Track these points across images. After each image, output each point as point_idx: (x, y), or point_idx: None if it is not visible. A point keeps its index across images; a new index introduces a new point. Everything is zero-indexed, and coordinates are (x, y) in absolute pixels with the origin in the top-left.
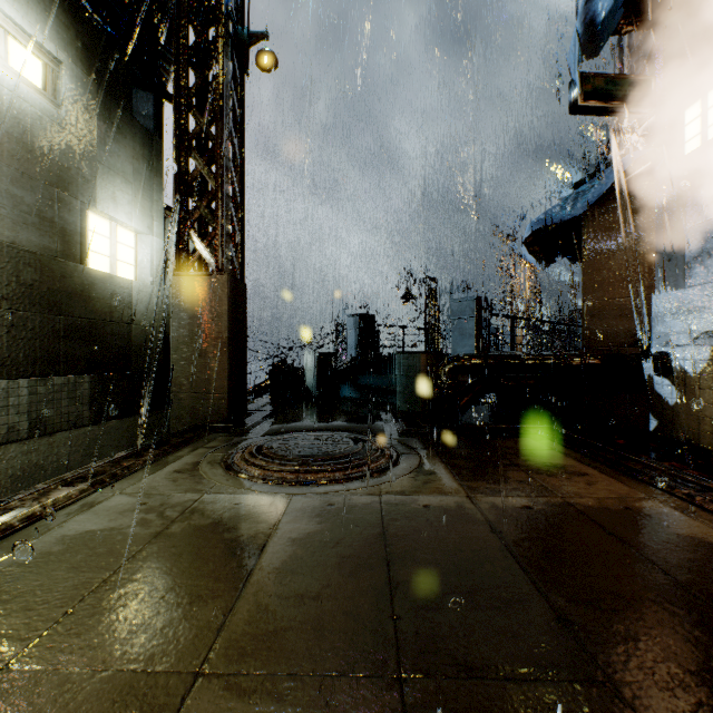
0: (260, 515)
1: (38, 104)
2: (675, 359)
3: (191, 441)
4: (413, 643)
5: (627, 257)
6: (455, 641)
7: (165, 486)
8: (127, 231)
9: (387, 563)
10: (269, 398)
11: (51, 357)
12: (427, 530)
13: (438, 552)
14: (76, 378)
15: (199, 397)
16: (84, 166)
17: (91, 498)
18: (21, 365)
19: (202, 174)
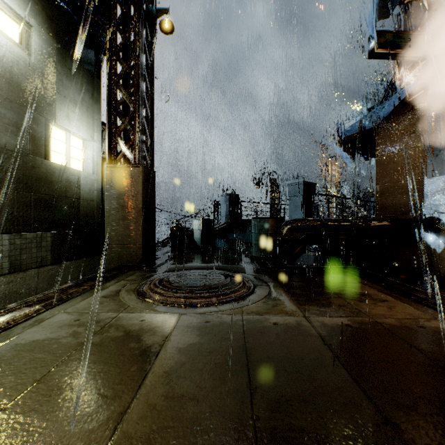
0: (157, 329)
1: (16, 52)
2: (441, 222)
3: (116, 276)
4: (270, 443)
5: (407, 154)
6: (303, 441)
7: (94, 307)
8: (77, 138)
9: (247, 369)
10: (170, 248)
11: (25, 219)
12: (276, 343)
13: (285, 360)
14: (42, 234)
15: (124, 246)
16: (47, 95)
17: (42, 315)
18: (4, 225)
19: (126, 102)
